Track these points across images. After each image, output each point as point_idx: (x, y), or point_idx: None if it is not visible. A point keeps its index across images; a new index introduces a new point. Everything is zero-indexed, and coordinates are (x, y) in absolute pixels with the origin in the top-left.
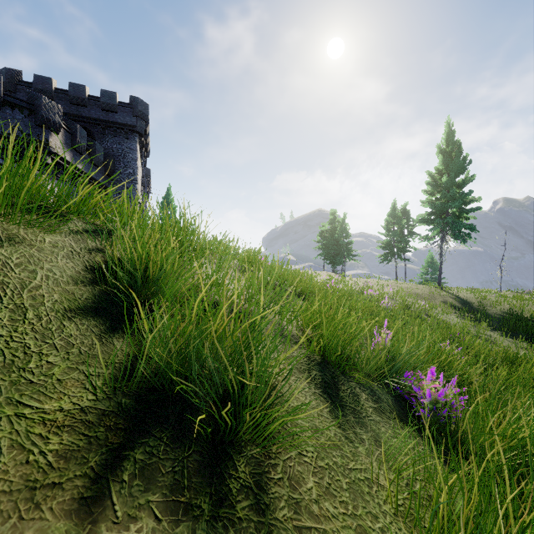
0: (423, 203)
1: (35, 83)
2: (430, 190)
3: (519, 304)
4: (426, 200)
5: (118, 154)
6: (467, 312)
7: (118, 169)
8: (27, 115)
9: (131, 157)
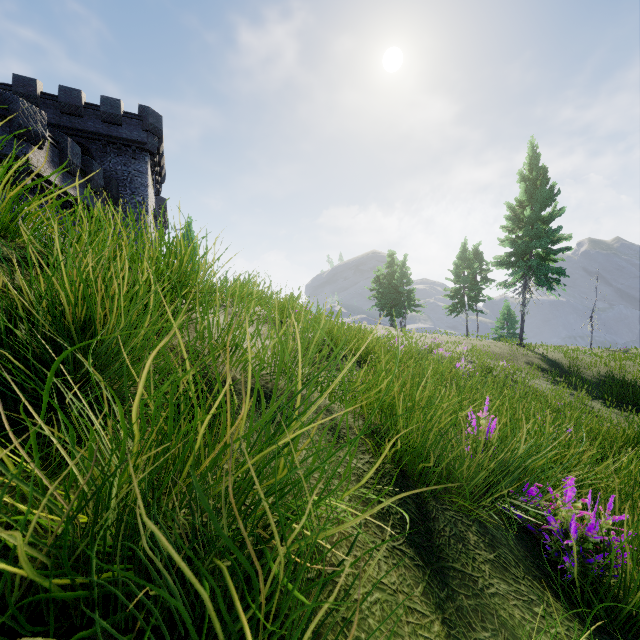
0: (501, 241)
1: (14, 84)
2: (510, 226)
3: (618, 366)
4: (505, 238)
5: (123, 178)
6: (558, 376)
7: (124, 197)
8: None
9: (140, 182)
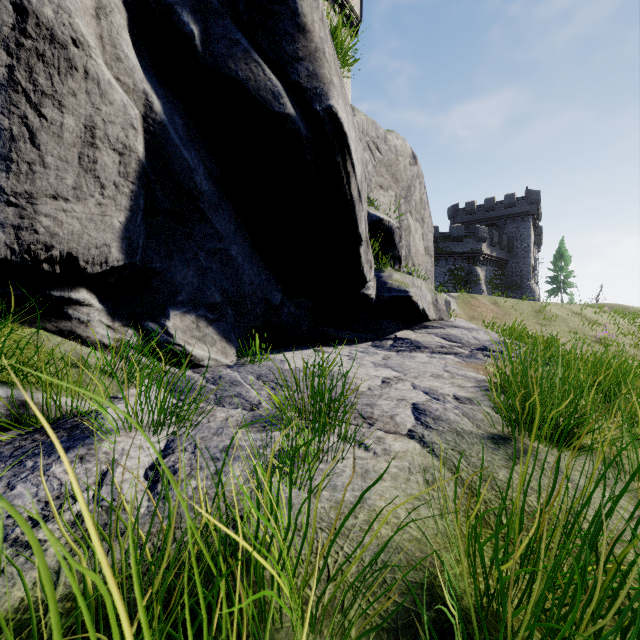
0: None
1: (466, 208)
2: None
3: None
4: None
5: (515, 235)
6: None
7: (516, 246)
8: (472, 239)
9: (525, 234)
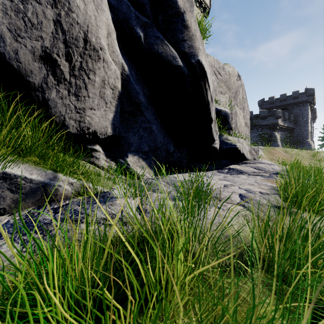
0: None
1: (269, 100)
2: None
3: None
4: None
5: (299, 114)
6: None
7: (299, 120)
8: (272, 117)
9: (305, 113)
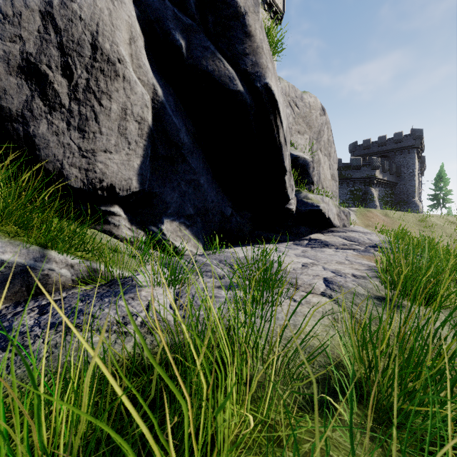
0: None
1: (363, 144)
2: None
3: None
4: None
5: (402, 164)
6: None
7: (403, 172)
8: (367, 167)
9: (411, 163)
